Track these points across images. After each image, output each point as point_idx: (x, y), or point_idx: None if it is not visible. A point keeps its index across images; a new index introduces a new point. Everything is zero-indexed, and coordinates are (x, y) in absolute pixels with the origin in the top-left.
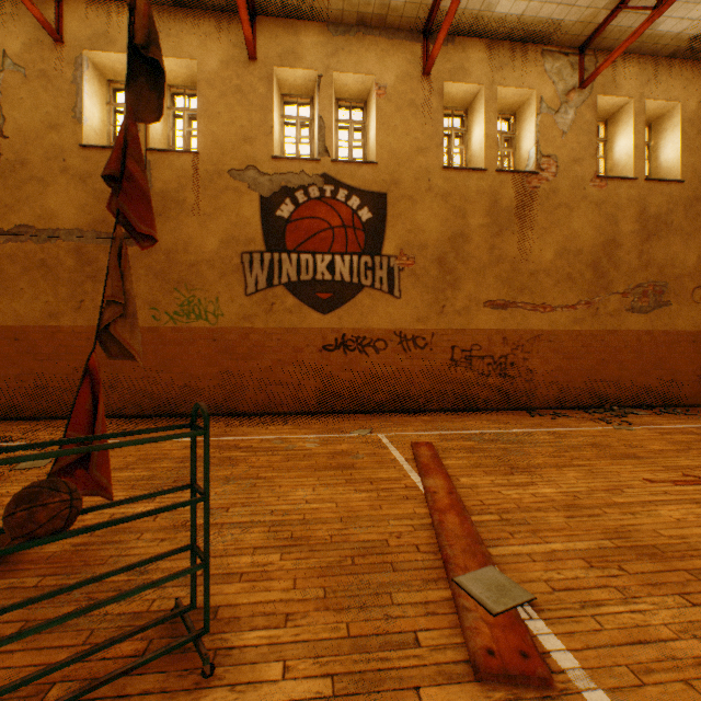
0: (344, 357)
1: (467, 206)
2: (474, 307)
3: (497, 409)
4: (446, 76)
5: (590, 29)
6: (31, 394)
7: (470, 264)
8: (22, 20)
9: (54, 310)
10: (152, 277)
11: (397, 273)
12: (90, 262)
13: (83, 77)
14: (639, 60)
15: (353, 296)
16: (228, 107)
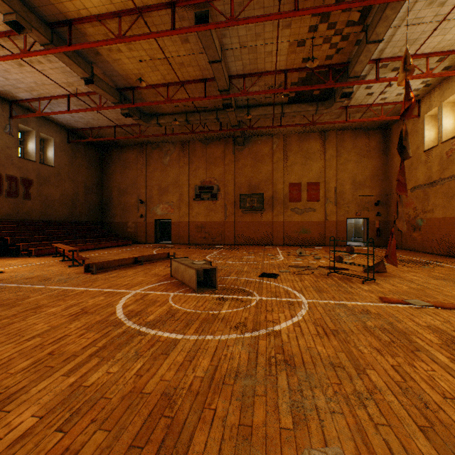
0: None
1: None
2: None
3: None
4: None
5: None
6: None
7: None
8: None
9: None
10: None
11: None
12: None
13: None
14: None
15: None
16: None
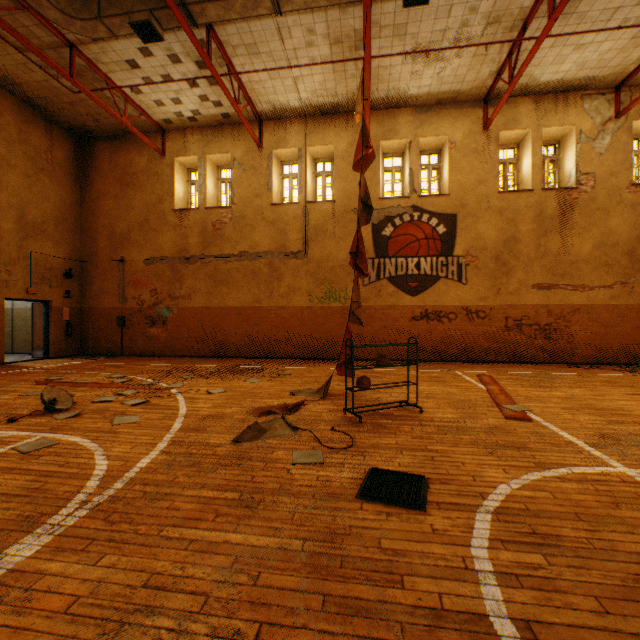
0: (426, 324)
1: (517, 217)
2: (523, 289)
3: (542, 362)
4: (501, 127)
5: (623, 76)
6: (246, 344)
7: (520, 258)
8: (242, 139)
9: (258, 297)
10: (309, 277)
11: (463, 267)
12: (276, 270)
13: (272, 165)
14: None
15: (432, 284)
16: (352, 171)
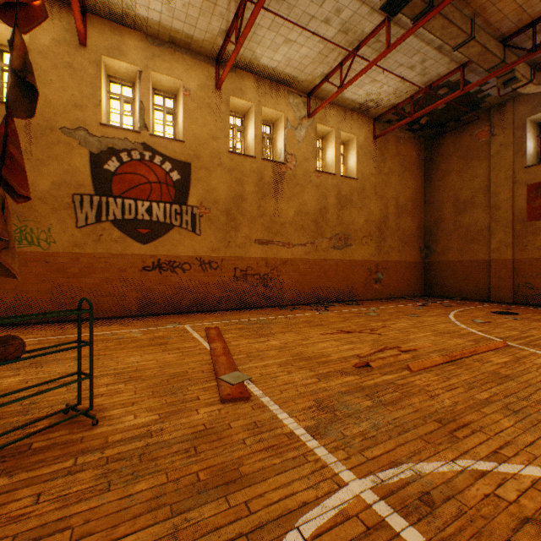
0: (160, 275)
1: (244, 178)
2: (249, 243)
3: (263, 307)
4: (231, 92)
5: (312, 86)
6: None
7: (246, 215)
8: None
9: None
10: None
11: (198, 218)
12: None
13: None
14: (337, 108)
15: (166, 232)
16: (60, 77)
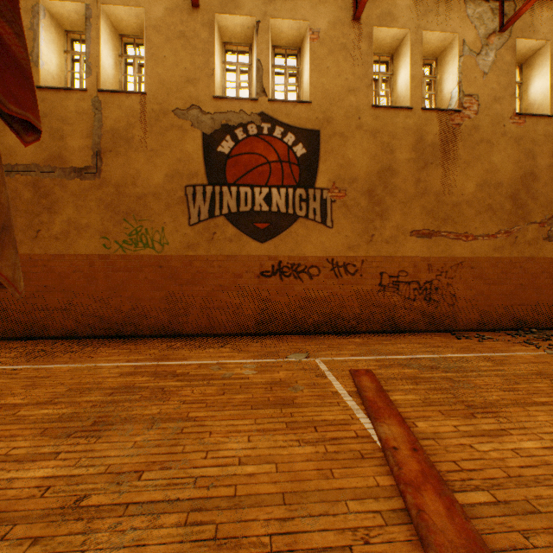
0: (280, 283)
1: (394, 142)
2: (401, 236)
3: (423, 330)
4: (375, 21)
5: None
6: None
7: (397, 196)
8: None
9: None
10: (103, 209)
11: (329, 204)
12: (46, 195)
13: (40, 24)
14: None
15: (288, 226)
16: (173, 51)
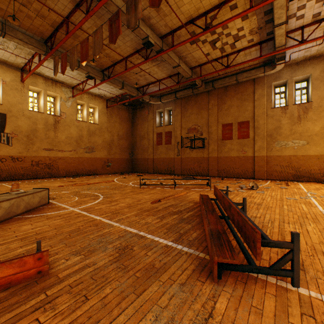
0: None
1: (37, 122)
2: (40, 150)
3: (48, 177)
4: (30, 84)
5: (74, 85)
6: None
7: (39, 138)
8: None
9: None
10: None
11: (11, 138)
12: None
13: None
14: (88, 94)
15: None
16: None
